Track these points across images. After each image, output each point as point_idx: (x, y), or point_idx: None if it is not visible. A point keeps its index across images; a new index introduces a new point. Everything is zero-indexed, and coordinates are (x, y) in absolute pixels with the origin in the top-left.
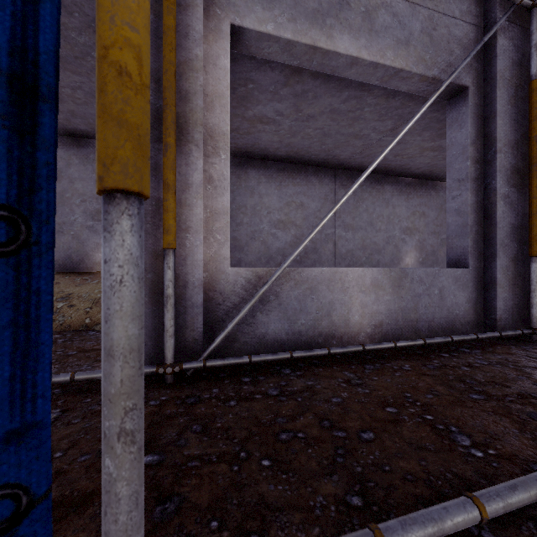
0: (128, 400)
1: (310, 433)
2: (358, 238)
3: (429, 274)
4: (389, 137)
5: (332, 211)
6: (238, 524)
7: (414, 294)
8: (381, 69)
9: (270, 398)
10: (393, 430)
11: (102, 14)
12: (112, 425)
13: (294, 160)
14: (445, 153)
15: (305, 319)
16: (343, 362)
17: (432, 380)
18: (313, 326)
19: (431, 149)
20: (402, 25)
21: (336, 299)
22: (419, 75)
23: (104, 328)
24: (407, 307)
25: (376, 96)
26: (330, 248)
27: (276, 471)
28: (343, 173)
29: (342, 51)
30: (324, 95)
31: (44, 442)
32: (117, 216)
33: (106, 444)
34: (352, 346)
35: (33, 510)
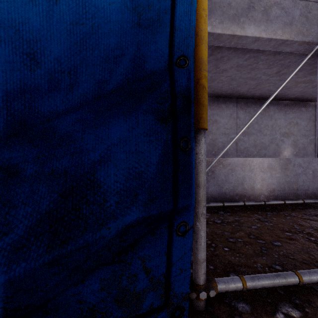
0: (204, 202)
1: (244, 240)
2: (251, 140)
3: (305, 161)
4: (274, 77)
5: (246, 126)
6: (223, 268)
7: (295, 173)
8: (273, 41)
9: (217, 224)
10: (291, 242)
11: (196, 68)
12: (199, 211)
13: (211, 95)
14: (314, 83)
15: (228, 186)
16: (253, 210)
17: (311, 222)
18: (233, 190)
19: (303, 82)
20: (287, 14)
21: (246, 175)
22: (298, 41)
23: (196, 177)
24: (290, 181)
25: (267, 55)
26: (233, 146)
27: (232, 252)
28: (241, 100)
29: (250, 35)
30: (234, 57)
31: (191, 210)
32: (201, 138)
33: (197, 217)
34: (258, 202)
35: (188, 231)
